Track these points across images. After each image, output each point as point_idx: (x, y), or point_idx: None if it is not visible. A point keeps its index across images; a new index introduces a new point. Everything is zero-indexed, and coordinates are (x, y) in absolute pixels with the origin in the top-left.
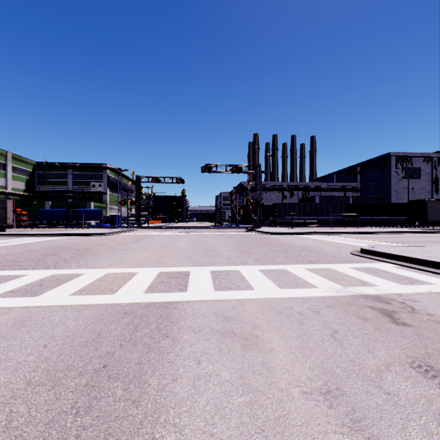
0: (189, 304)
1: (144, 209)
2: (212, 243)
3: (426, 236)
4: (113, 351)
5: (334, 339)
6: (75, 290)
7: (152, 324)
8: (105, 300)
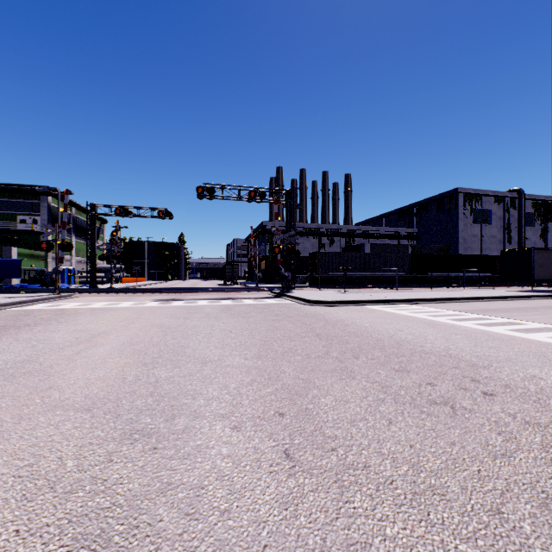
0: None
1: (103, 259)
2: (192, 346)
3: None
4: None
5: None
6: None
7: None
8: None
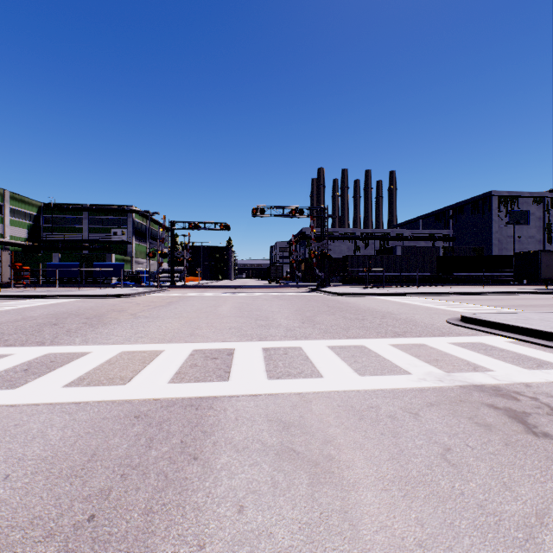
0: (231, 401)
1: (179, 263)
2: (265, 308)
3: (540, 298)
4: (110, 487)
5: (447, 464)
6: (72, 378)
7: (175, 435)
8: (112, 395)
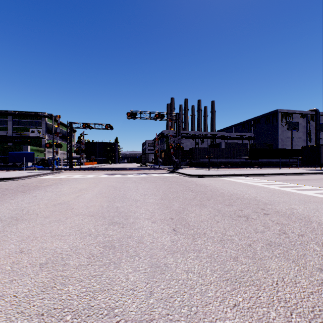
0: None
1: (76, 152)
2: (130, 195)
3: None
4: None
5: None
6: None
7: None
8: None
